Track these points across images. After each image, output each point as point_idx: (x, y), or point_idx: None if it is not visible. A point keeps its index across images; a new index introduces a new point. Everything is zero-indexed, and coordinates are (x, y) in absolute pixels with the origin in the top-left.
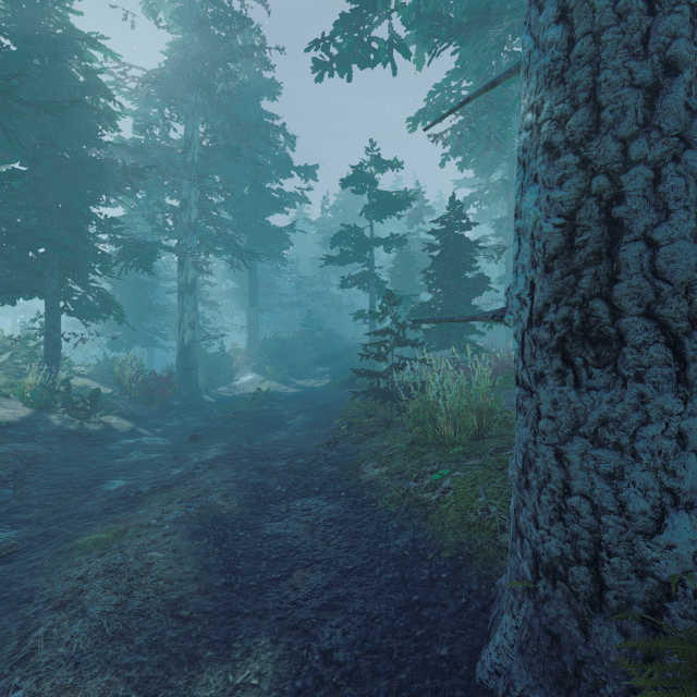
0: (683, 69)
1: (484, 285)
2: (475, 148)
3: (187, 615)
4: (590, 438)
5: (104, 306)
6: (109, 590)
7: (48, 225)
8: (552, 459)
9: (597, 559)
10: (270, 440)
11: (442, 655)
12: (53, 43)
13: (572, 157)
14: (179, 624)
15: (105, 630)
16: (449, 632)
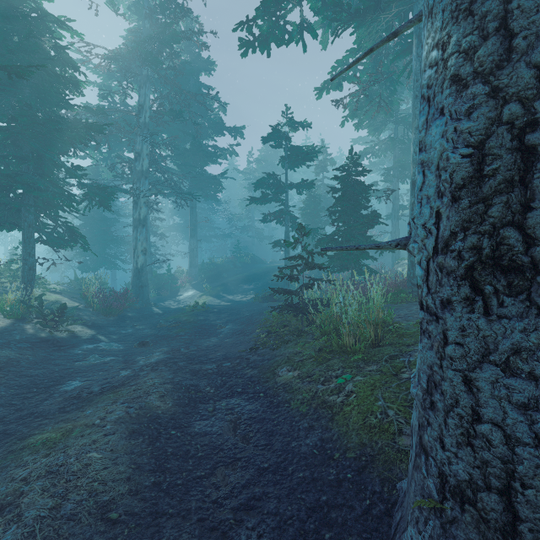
0: None
1: (376, 220)
2: (368, 112)
3: (116, 518)
4: (502, 366)
5: (71, 237)
6: (46, 493)
7: (24, 171)
8: (460, 384)
9: (509, 488)
10: (204, 345)
11: None
12: (28, 23)
13: (481, 87)
14: (107, 528)
15: (36, 536)
16: (355, 535)
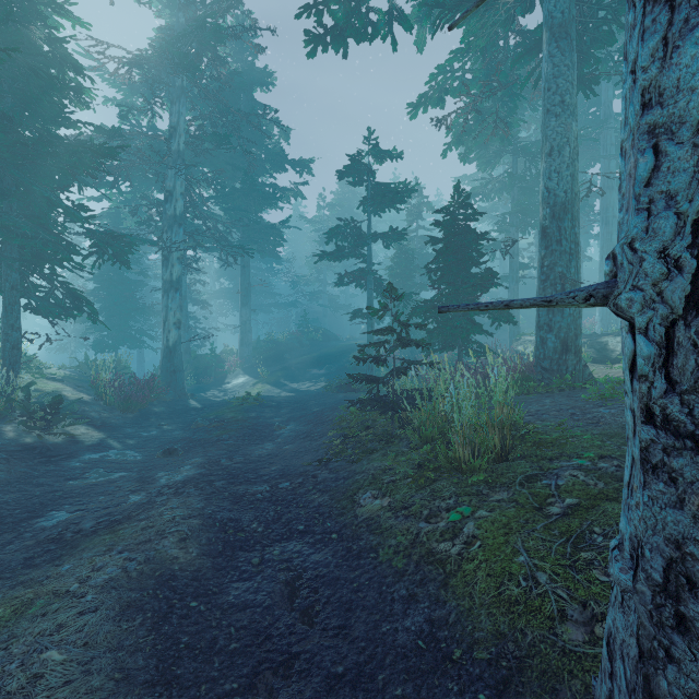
0: None
1: (491, 281)
2: (479, 138)
3: None
4: None
5: (74, 303)
6: None
7: (5, 211)
8: None
9: None
10: (254, 455)
11: None
12: (8, 2)
13: None
14: None
15: None
16: None
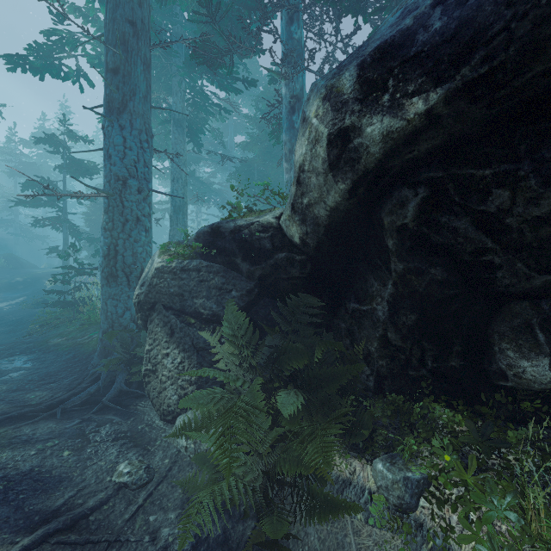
0: (129, 221)
1: None
2: None
3: None
4: (112, 298)
5: None
6: None
7: None
8: (105, 305)
9: (113, 325)
10: None
11: (77, 370)
12: None
13: (109, 233)
14: None
15: None
16: (81, 366)
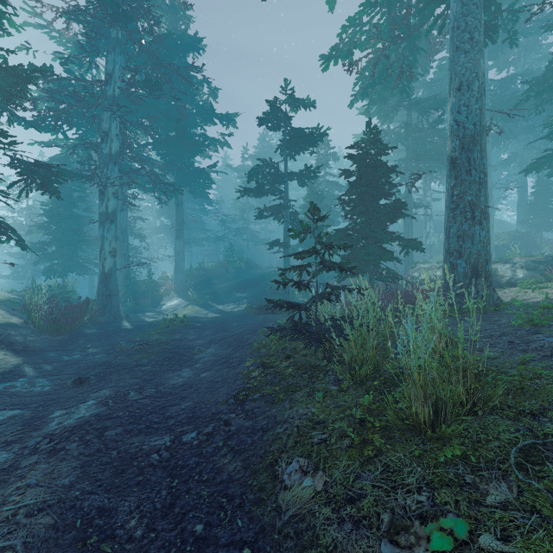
0: None
1: (400, 212)
2: (381, 90)
3: None
4: None
5: (1, 230)
6: None
7: None
8: None
9: None
10: (168, 385)
11: None
12: None
13: None
14: None
15: None
16: None
